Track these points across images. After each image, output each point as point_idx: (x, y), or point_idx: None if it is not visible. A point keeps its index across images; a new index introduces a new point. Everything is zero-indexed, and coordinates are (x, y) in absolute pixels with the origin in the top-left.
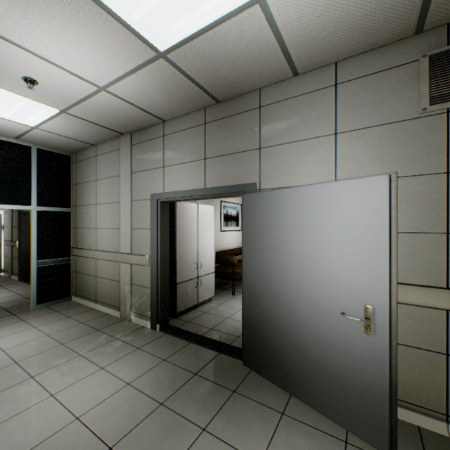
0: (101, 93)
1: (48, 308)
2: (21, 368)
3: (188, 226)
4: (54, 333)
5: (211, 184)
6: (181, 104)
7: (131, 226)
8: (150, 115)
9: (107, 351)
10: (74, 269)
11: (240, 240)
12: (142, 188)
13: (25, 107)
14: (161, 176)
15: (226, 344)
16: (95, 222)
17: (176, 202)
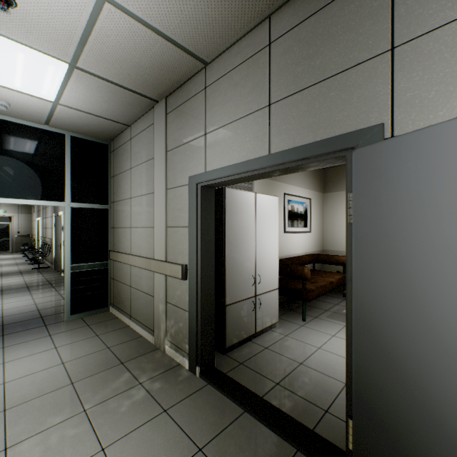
0: (104, 8)
1: (81, 320)
2: (3, 423)
3: (242, 223)
4: (71, 361)
5: (281, 146)
6: (229, 13)
7: (165, 223)
8: (185, 54)
9: (121, 410)
10: (111, 275)
11: (309, 245)
12: (178, 170)
13: (28, 65)
14: (202, 148)
15: (308, 428)
16: (129, 220)
17: (224, 190)
